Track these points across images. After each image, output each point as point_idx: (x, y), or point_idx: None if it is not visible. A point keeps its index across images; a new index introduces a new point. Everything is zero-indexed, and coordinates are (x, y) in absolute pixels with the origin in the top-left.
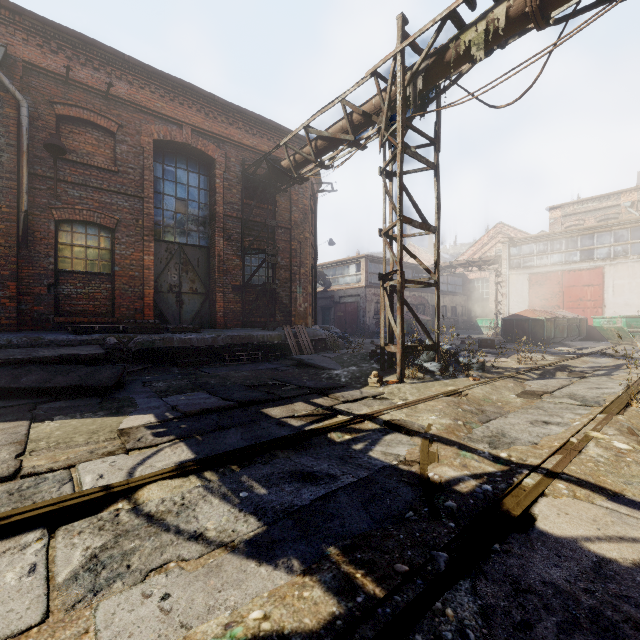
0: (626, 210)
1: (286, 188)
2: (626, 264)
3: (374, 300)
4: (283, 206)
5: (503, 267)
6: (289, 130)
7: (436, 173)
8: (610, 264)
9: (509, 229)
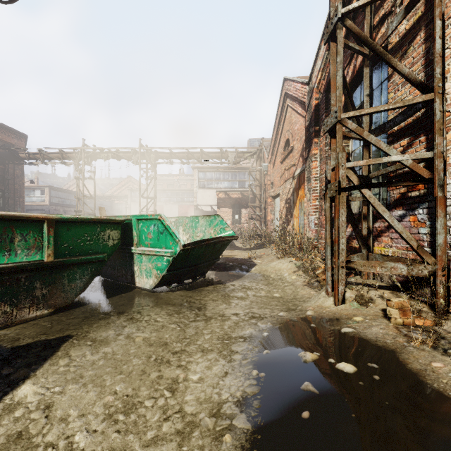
0: (176, 182)
1: (20, 164)
2: (169, 205)
3: (55, 213)
4: (10, 166)
5: (129, 201)
6: (15, 130)
7: (94, 182)
8: (165, 204)
9: (135, 180)
